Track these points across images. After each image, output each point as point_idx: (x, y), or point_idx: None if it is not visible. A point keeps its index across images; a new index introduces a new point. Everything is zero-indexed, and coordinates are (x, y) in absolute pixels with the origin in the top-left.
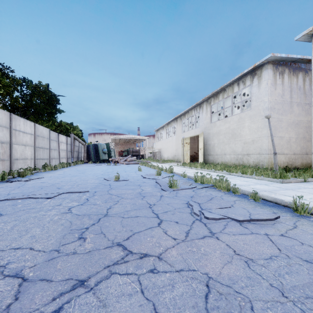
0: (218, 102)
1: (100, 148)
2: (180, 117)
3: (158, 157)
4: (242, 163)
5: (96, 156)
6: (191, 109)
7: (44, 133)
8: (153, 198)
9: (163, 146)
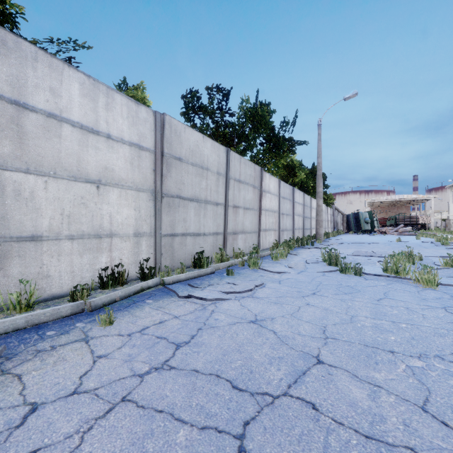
0: None
1: (362, 218)
2: None
3: None
4: None
5: (356, 226)
6: None
7: (323, 208)
8: (426, 246)
9: None
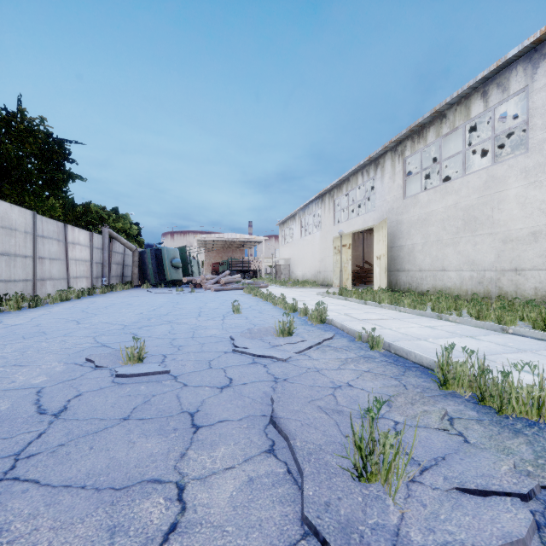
0: (424, 148)
1: (167, 258)
2: (330, 192)
3: (284, 275)
4: (498, 291)
5: (158, 274)
6: (355, 174)
7: (15, 219)
8: None
9: (295, 253)
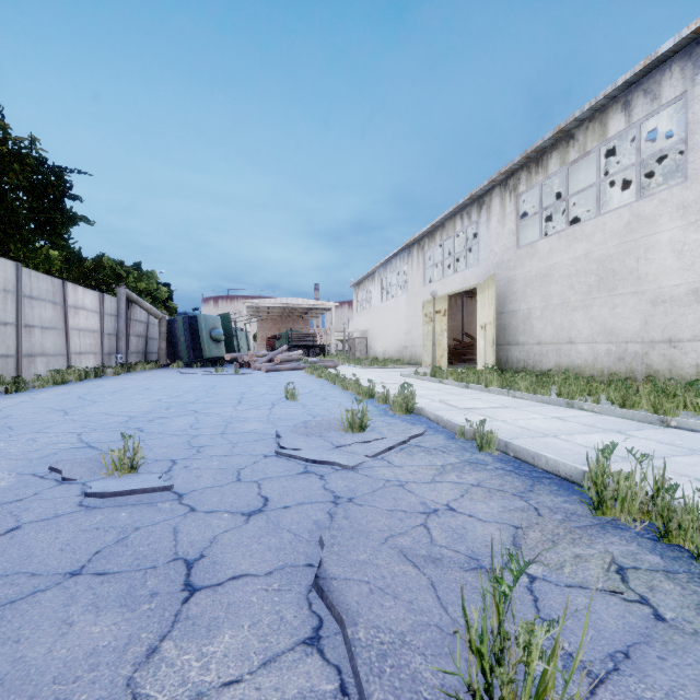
0: (544, 181)
1: (205, 328)
2: (420, 242)
3: (359, 352)
4: (646, 370)
5: (193, 349)
6: (452, 217)
7: None
8: None
9: (373, 323)
